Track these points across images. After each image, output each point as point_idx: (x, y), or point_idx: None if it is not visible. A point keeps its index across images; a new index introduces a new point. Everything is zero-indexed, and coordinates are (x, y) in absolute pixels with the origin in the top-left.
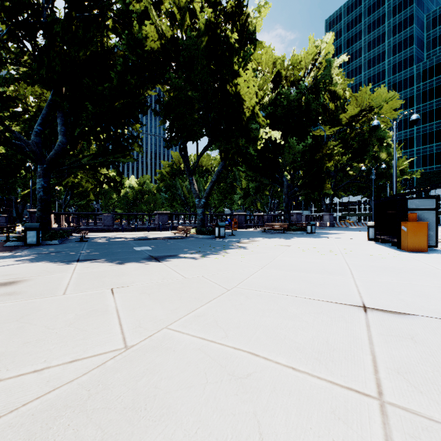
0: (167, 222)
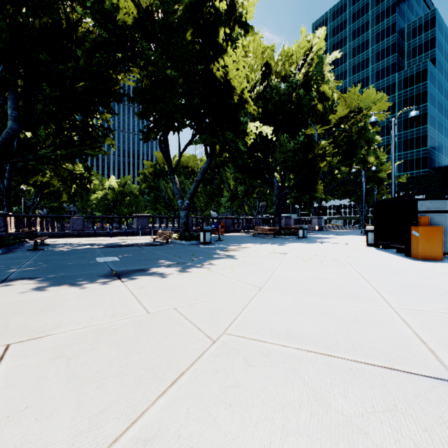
0: (147, 226)
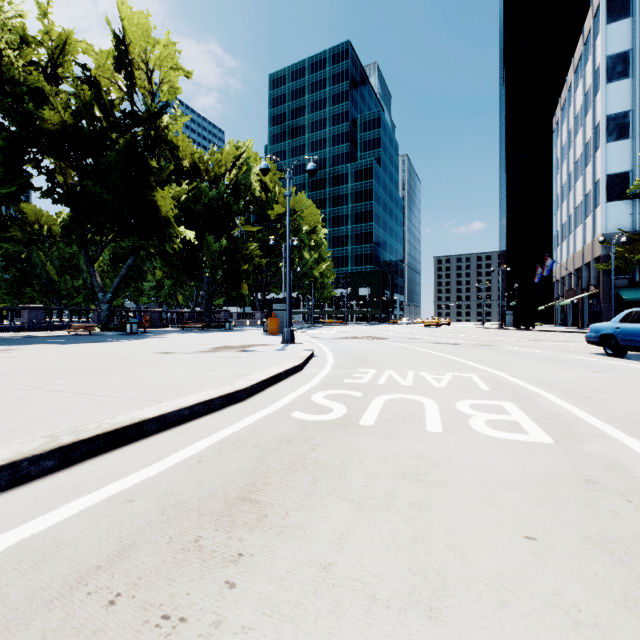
0: (43, 319)
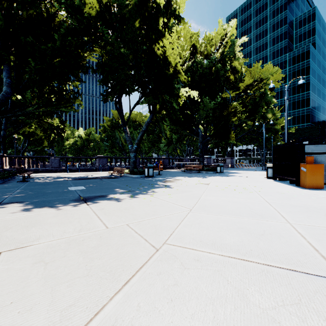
0: (106, 164)
